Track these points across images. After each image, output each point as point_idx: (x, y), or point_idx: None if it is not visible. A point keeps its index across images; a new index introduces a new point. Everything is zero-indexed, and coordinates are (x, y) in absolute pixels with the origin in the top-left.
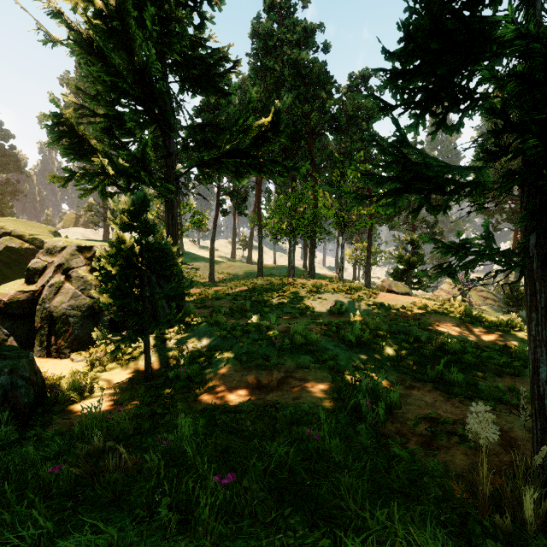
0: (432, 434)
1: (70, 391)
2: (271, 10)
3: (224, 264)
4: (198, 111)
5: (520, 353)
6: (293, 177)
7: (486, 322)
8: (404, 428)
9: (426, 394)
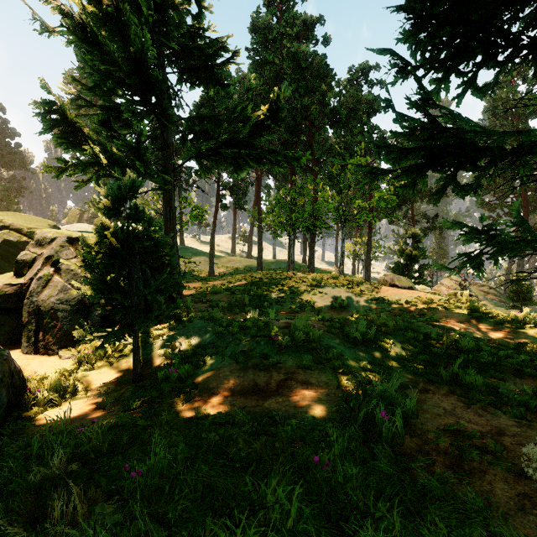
0: (461, 453)
1: (50, 393)
2: (270, 4)
3: (224, 259)
4: (198, 106)
5: None
6: (293, 171)
7: (497, 318)
8: (426, 444)
9: (443, 399)
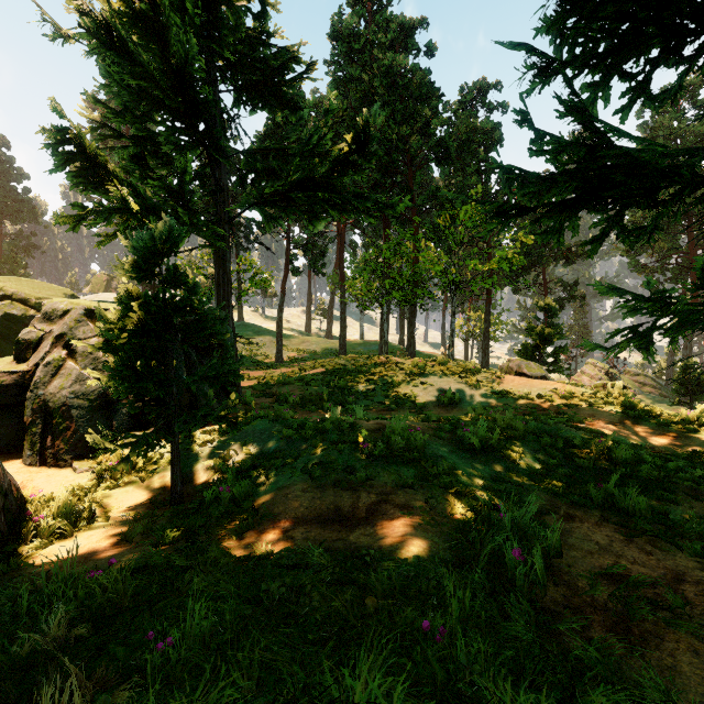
0: (626, 609)
1: (57, 520)
2: (357, 3)
3: (296, 339)
4: (262, 138)
5: None
6: (386, 223)
7: (662, 418)
8: (576, 596)
9: (595, 529)
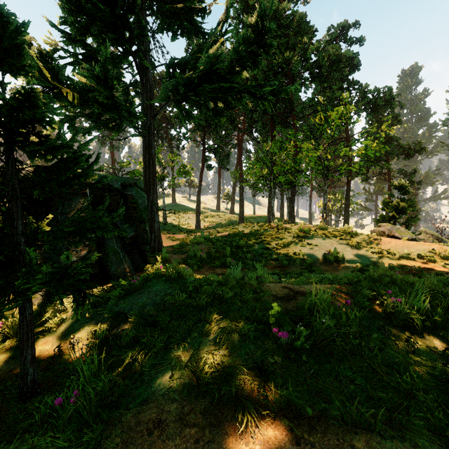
0: None
1: None
2: None
3: (209, 214)
4: None
5: None
6: (273, 129)
7: None
8: None
9: None
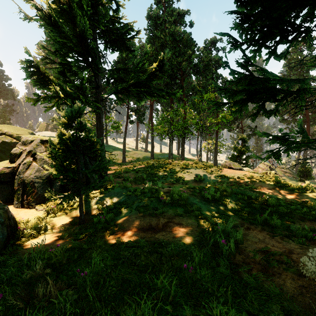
0: (267, 263)
1: (31, 230)
2: (158, 3)
3: (131, 152)
4: (116, 63)
5: (314, 206)
6: (172, 101)
7: (290, 187)
8: (248, 258)
9: (258, 233)
